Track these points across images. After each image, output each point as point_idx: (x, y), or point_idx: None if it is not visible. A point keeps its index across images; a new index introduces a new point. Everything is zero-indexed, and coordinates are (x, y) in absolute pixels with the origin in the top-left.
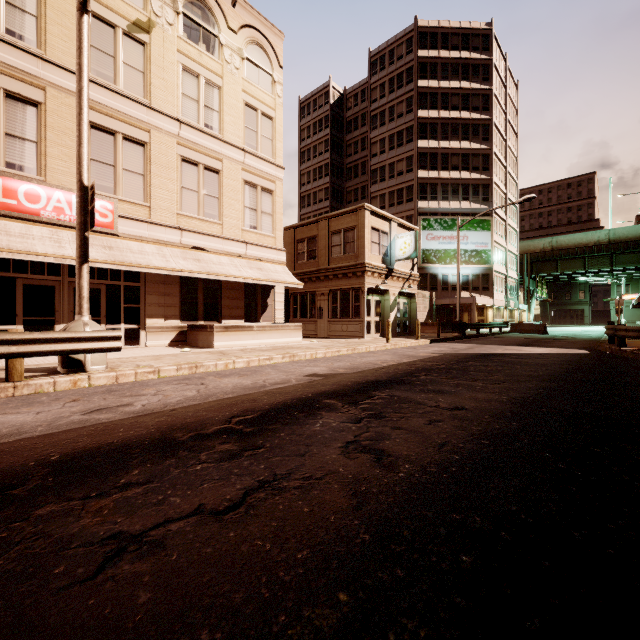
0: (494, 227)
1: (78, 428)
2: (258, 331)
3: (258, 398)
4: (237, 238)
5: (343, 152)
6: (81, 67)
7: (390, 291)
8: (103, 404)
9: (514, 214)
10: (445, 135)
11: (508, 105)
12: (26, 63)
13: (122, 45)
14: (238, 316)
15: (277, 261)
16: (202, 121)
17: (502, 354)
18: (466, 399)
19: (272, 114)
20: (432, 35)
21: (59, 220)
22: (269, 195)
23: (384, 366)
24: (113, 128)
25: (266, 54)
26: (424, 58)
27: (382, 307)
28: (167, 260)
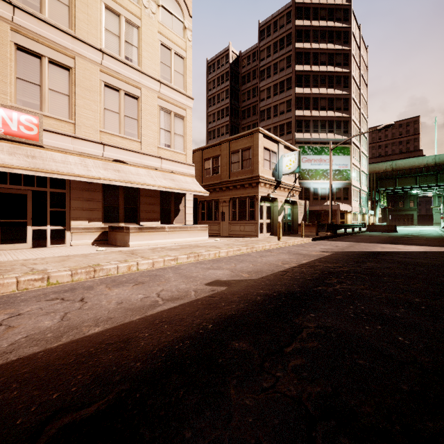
0: (352, 153)
1: None
2: (169, 231)
3: (135, 336)
4: (153, 154)
5: (239, 99)
6: None
7: (278, 199)
8: None
9: (365, 144)
10: (315, 84)
11: (361, 63)
12: None
13: None
14: (154, 219)
15: (187, 174)
16: (123, 54)
17: (387, 253)
18: (439, 339)
19: (183, 54)
20: (306, 9)
21: None
22: (181, 120)
23: (287, 268)
24: (39, 52)
25: (178, 4)
26: (300, 26)
27: (272, 212)
28: (88, 169)
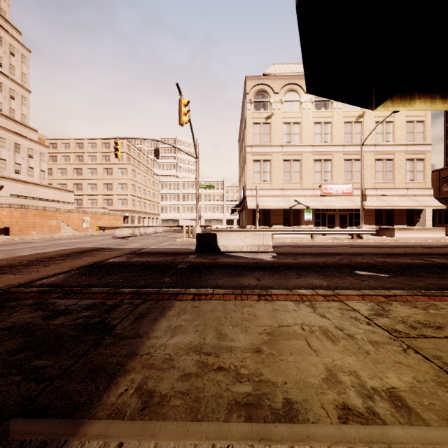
0: None
1: (386, 245)
2: (416, 231)
3: (426, 246)
4: (402, 187)
5: None
6: (361, 160)
7: None
8: (383, 244)
9: None
10: None
11: None
12: (328, 149)
13: (354, 127)
14: (402, 224)
15: (426, 195)
16: (384, 140)
17: None
18: None
19: (423, 119)
20: None
21: (336, 194)
22: (421, 161)
23: None
24: (351, 158)
25: None
26: None
27: None
28: (372, 203)
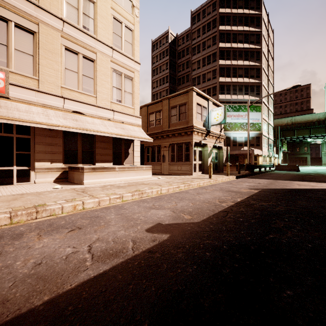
0: (262, 110)
1: None
2: (119, 171)
3: None
4: (107, 107)
5: (176, 69)
6: None
7: (208, 145)
8: None
9: (271, 104)
10: (235, 57)
11: (269, 42)
12: None
13: None
14: (108, 160)
15: (135, 124)
16: (81, 23)
17: (307, 190)
18: None
19: (132, 27)
20: (227, 0)
21: None
22: (130, 80)
23: (226, 208)
24: (6, 16)
25: None
26: (223, 13)
27: (203, 155)
28: (49, 118)
